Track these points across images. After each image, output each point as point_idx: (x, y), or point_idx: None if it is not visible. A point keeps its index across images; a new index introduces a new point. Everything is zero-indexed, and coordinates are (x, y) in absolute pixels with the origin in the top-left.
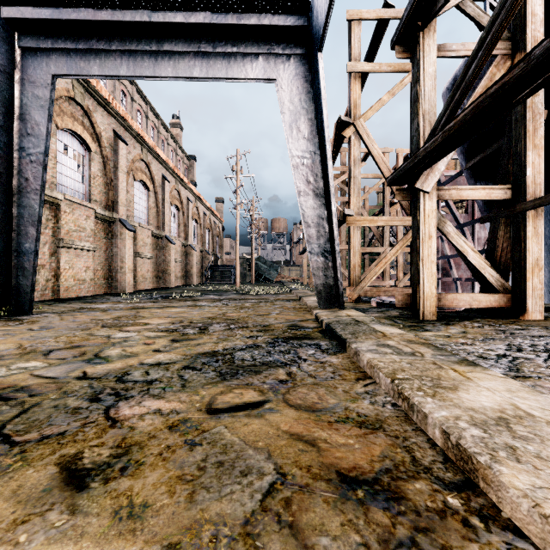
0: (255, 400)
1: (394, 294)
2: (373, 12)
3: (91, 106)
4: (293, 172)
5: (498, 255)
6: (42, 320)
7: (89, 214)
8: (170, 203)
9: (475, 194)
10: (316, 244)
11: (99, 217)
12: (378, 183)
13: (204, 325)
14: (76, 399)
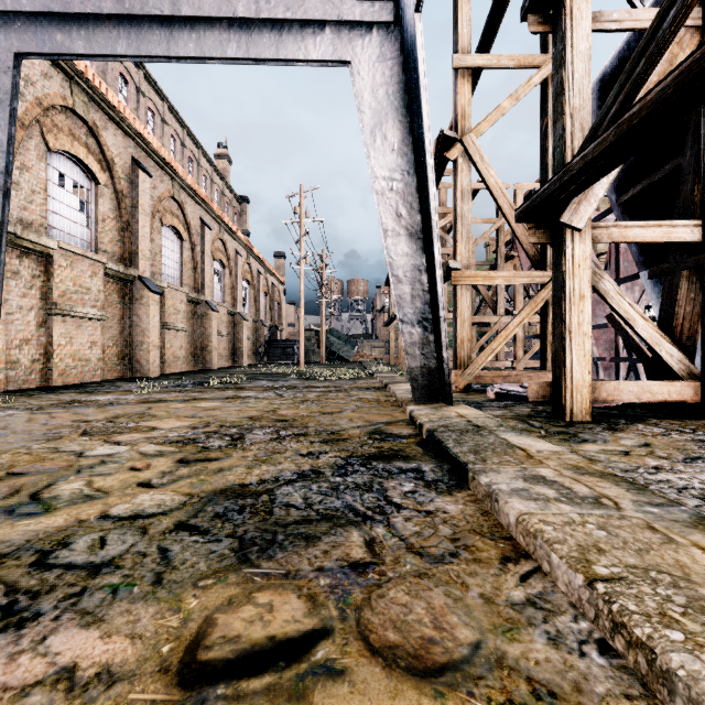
0: (296, 632)
1: (519, 380)
2: None
3: (99, 121)
4: (376, 201)
5: (679, 325)
6: None
7: (96, 269)
8: (212, 257)
9: (647, 234)
10: (410, 308)
11: (110, 274)
12: (490, 230)
13: (241, 431)
14: None
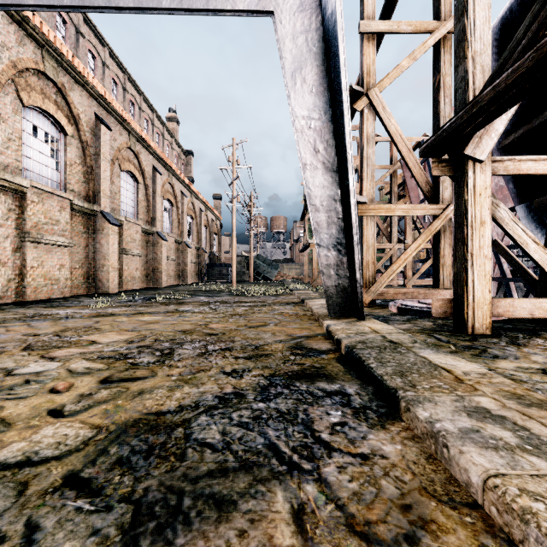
0: None
1: (416, 296)
2: None
3: (67, 83)
4: (296, 138)
5: None
6: None
7: (64, 205)
8: (163, 197)
9: (539, 167)
10: (326, 234)
11: (76, 209)
12: (385, 174)
13: (172, 345)
14: None
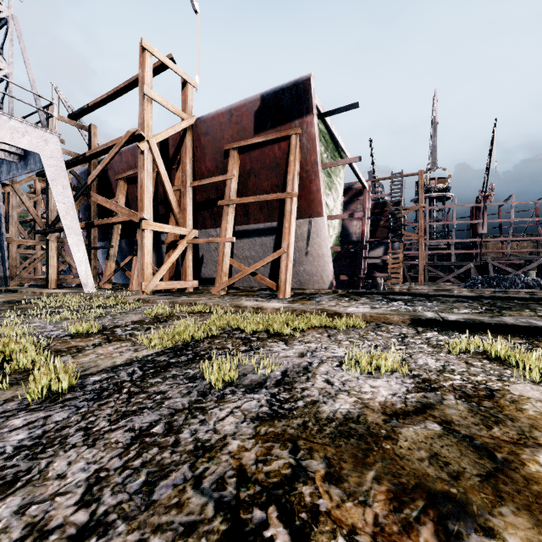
0: None
1: None
2: None
3: None
4: None
5: None
6: None
7: None
8: None
9: None
10: None
11: None
12: (30, 201)
13: None
14: None
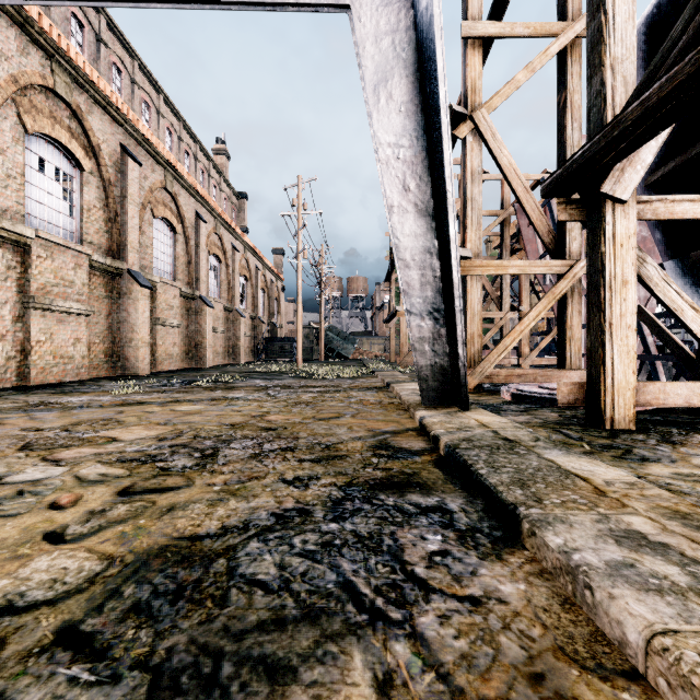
0: None
1: (535, 379)
2: None
3: (83, 104)
4: (380, 172)
5: None
6: None
7: (80, 261)
8: (208, 251)
9: (698, 209)
10: (419, 297)
11: (96, 267)
12: (495, 222)
13: (216, 443)
14: None
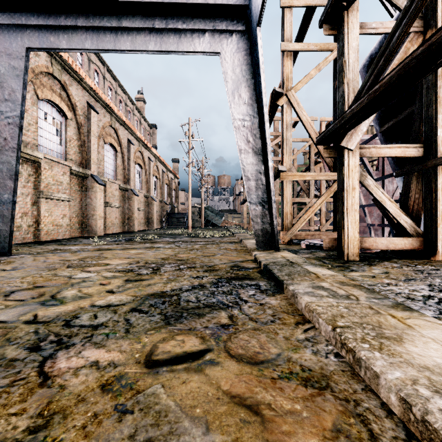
0: (196, 350)
1: (320, 237)
2: (302, 0)
3: (67, 80)
4: (235, 133)
5: (411, 204)
6: (17, 261)
7: (66, 170)
8: (135, 162)
9: (392, 152)
10: (255, 195)
11: (74, 173)
12: (305, 146)
13: (157, 265)
14: (16, 347)
